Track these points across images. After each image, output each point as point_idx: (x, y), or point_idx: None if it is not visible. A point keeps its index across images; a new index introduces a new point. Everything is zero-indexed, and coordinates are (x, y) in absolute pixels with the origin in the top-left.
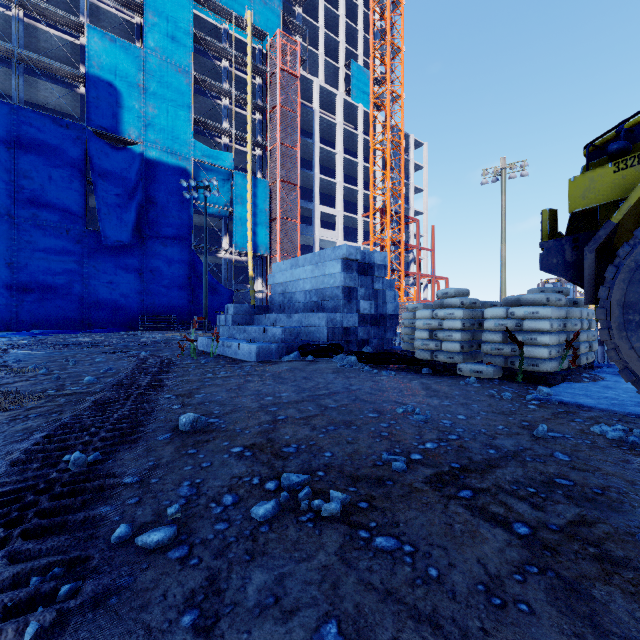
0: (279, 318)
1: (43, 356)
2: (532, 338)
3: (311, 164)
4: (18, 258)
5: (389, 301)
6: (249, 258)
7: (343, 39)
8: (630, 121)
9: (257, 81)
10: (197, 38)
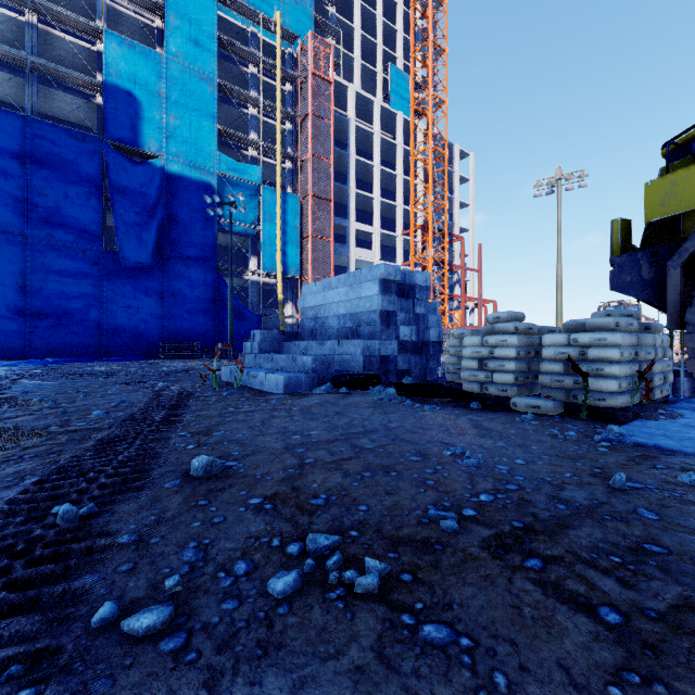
0: (310, 345)
1: (53, 387)
2: (599, 368)
3: (346, 177)
4: (31, 281)
5: (432, 326)
6: (278, 280)
7: (381, 41)
8: None
9: (287, 88)
10: (222, 42)
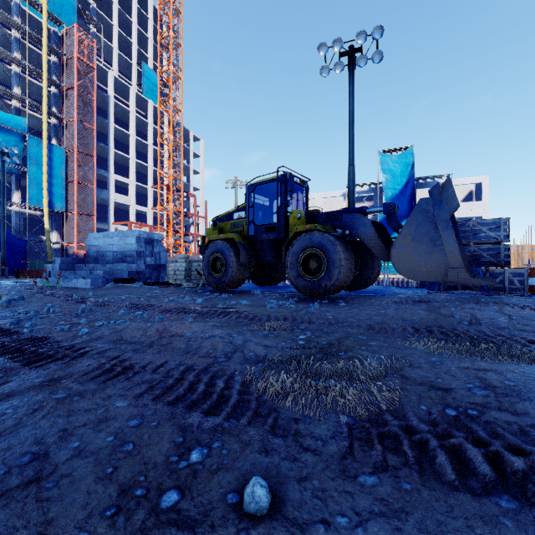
0: (96, 266)
1: None
2: None
3: (106, 137)
4: None
5: (162, 258)
6: (45, 213)
7: (135, 42)
8: (218, 217)
9: (52, 58)
10: None
